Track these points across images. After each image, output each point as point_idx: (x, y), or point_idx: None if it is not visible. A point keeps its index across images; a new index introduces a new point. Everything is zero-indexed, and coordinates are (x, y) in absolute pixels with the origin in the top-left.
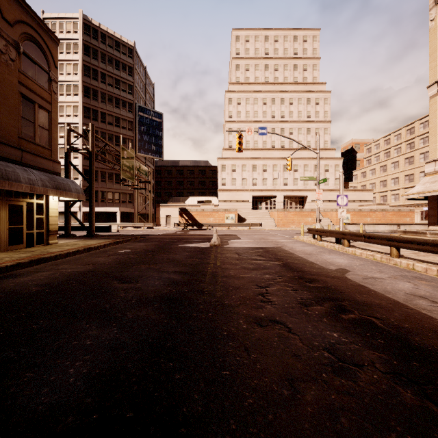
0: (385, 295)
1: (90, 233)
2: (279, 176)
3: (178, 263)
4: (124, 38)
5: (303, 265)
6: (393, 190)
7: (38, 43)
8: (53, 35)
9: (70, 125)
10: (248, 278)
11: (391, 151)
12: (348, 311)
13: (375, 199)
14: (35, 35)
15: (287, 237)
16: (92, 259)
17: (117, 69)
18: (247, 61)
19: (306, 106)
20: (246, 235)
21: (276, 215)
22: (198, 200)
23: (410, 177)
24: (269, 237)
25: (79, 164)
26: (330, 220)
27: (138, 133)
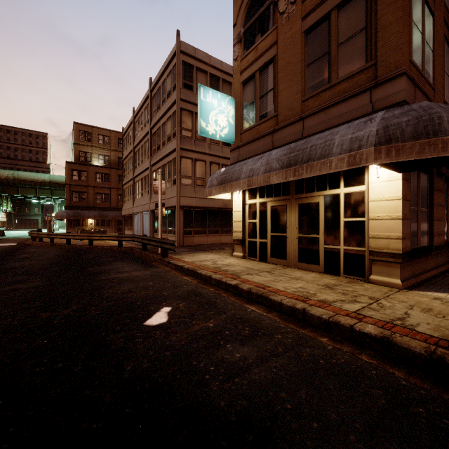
0: None
1: None
2: None
3: None
4: None
5: None
6: None
7: None
8: None
9: None
10: None
11: None
12: None
13: None
14: None
15: None
16: (141, 284)
17: None
18: None
19: None
20: None
21: None
22: None
23: None
24: None
25: None
26: None
27: None
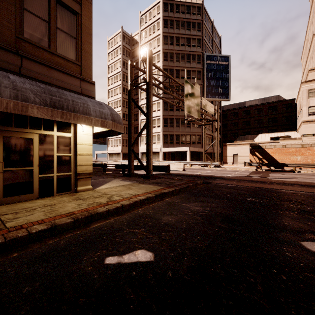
0: None
1: (147, 174)
2: None
3: None
4: (193, 0)
5: None
6: None
7: None
8: None
9: (132, 61)
10: None
11: None
12: None
13: None
14: None
15: None
16: None
17: (188, 29)
18: None
19: None
20: None
21: None
22: (272, 137)
23: None
24: None
25: (160, 115)
26: None
27: (206, 80)
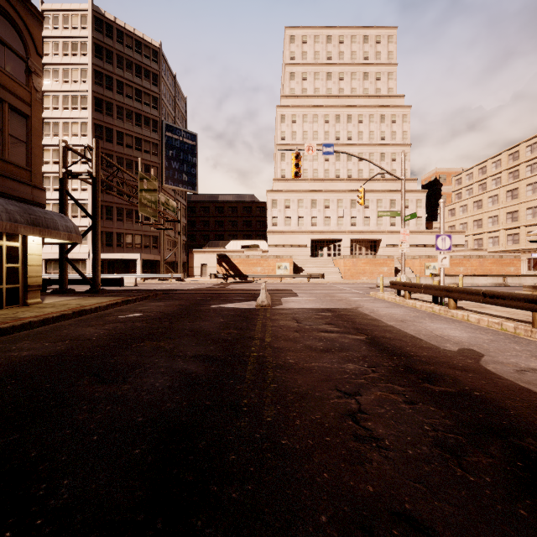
0: None
1: (94, 288)
2: (345, 214)
3: (206, 337)
4: (147, 37)
5: (402, 343)
6: (490, 232)
7: (9, 16)
8: (34, 9)
9: (66, 142)
10: (319, 370)
11: (487, 182)
12: None
13: (467, 243)
14: (5, 4)
15: (361, 294)
16: (75, 331)
17: (138, 76)
18: (304, 67)
19: (380, 125)
20: (305, 290)
21: (343, 264)
22: (242, 245)
23: (514, 215)
24: (336, 294)
25: (88, 198)
26: (412, 269)
27: (165, 159)
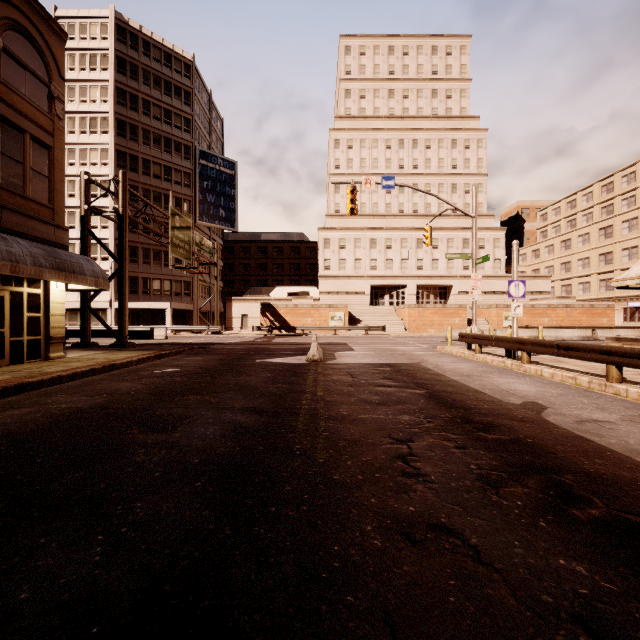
0: (636, 460)
1: (121, 341)
2: (410, 256)
3: (253, 391)
4: (177, 49)
5: (464, 396)
6: (580, 277)
7: (31, 36)
8: (57, 26)
9: (89, 174)
10: (373, 421)
11: (577, 218)
12: (581, 500)
13: (553, 290)
14: (26, 23)
15: (426, 348)
16: (109, 385)
17: (167, 95)
18: (362, 84)
19: (451, 151)
20: (362, 343)
21: (407, 314)
22: (289, 292)
23: (608, 257)
24: (398, 348)
25: (109, 237)
26: (488, 321)
27: (199, 191)
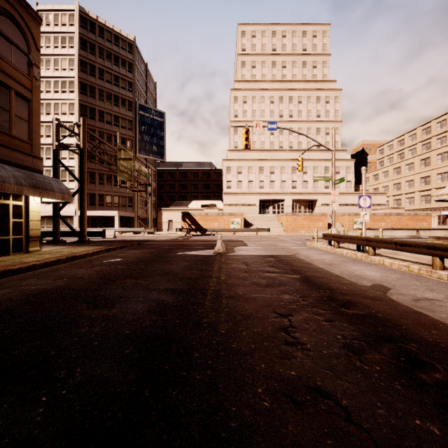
0: None
1: (81, 239)
2: (287, 179)
3: (174, 276)
4: (123, 32)
5: (328, 280)
6: (407, 193)
7: (15, 20)
8: (34, 13)
9: (59, 120)
10: (262, 299)
11: (405, 152)
12: (425, 365)
13: (388, 203)
14: (11, 10)
15: (299, 244)
16: (70, 271)
17: (116, 65)
18: (253, 57)
19: (316, 105)
20: (254, 241)
21: (285, 220)
22: (202, 204)
23: (427, 179)
24: (279, 244)
25: (75, 165)
26: (342, 224)
27: (138, 133)
